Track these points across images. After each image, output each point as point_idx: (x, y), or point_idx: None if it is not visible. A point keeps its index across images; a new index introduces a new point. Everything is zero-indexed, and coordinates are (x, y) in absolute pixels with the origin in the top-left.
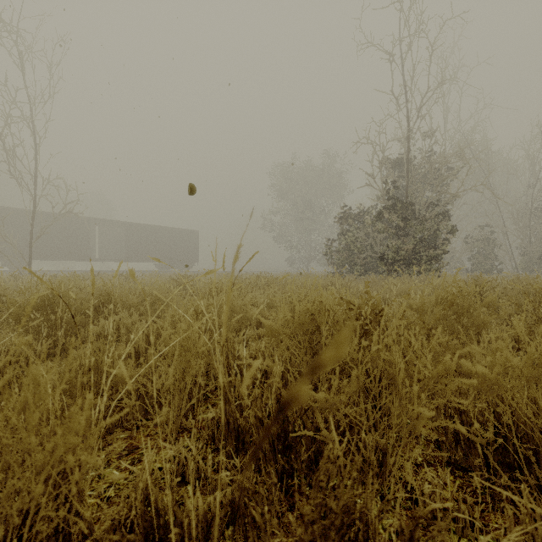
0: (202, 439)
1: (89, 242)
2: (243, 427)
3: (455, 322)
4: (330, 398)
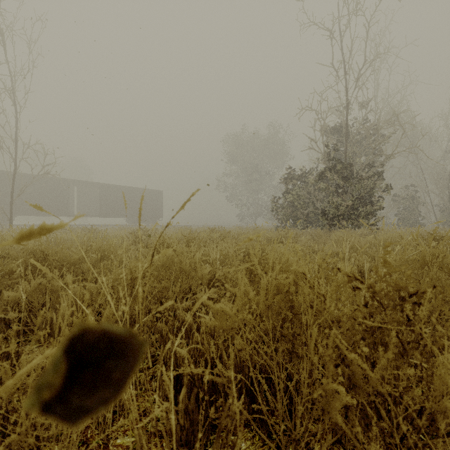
0: None
1: (68, 200)
2: None
3: None
4: None
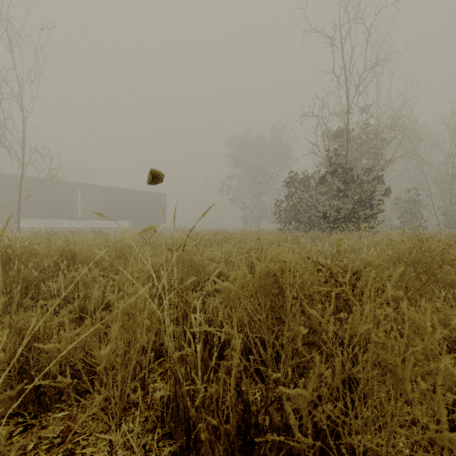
0: (149, 424)
1: (72, 203)
2: (195, 419)
3: (414, 279)
4: (308, 394)
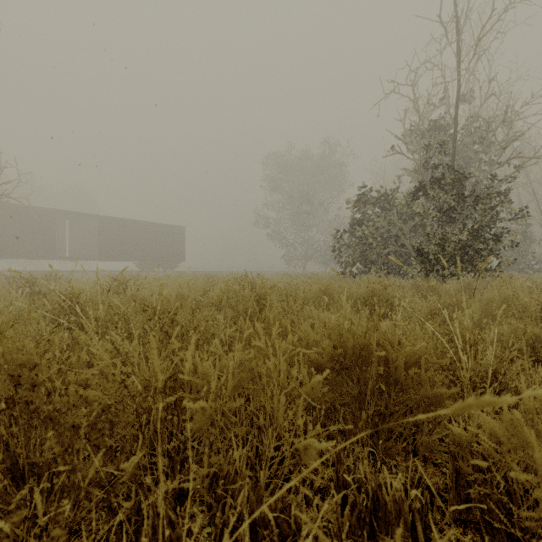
0: None
1: (54, 238)
2: None
3: None
4: None
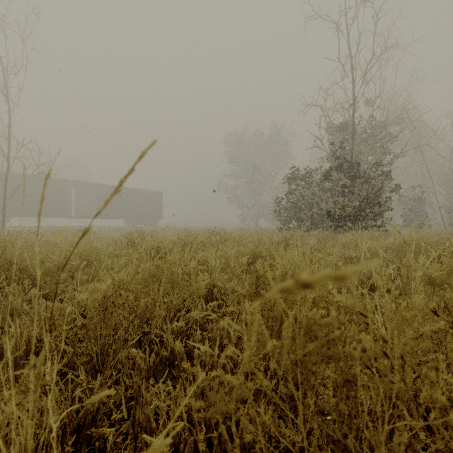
0: None
1: (65, 201)
2: None
3: None
4: None
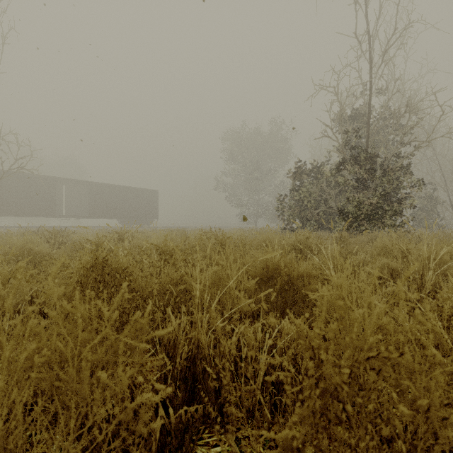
0: None
1: (54, 200)
2: None
3: None
4: None
